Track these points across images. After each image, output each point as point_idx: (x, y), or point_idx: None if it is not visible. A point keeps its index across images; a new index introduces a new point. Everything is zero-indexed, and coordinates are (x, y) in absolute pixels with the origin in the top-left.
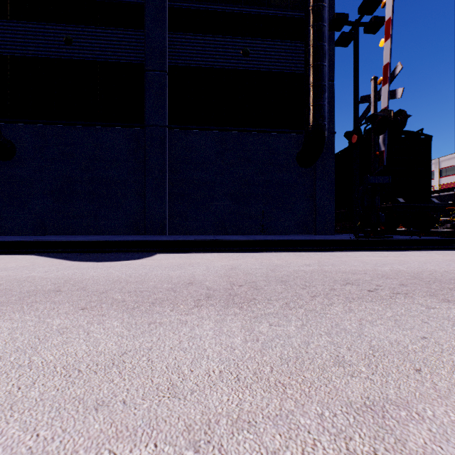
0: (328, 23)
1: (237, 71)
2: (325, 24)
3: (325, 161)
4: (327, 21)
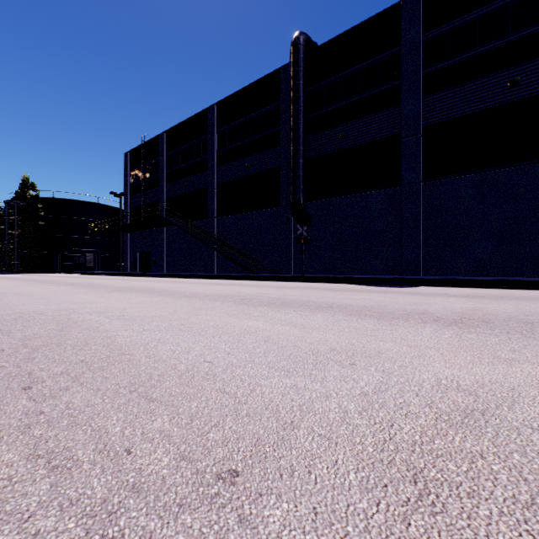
0: None
1: (501, 106)
2: None
3: None
4: None
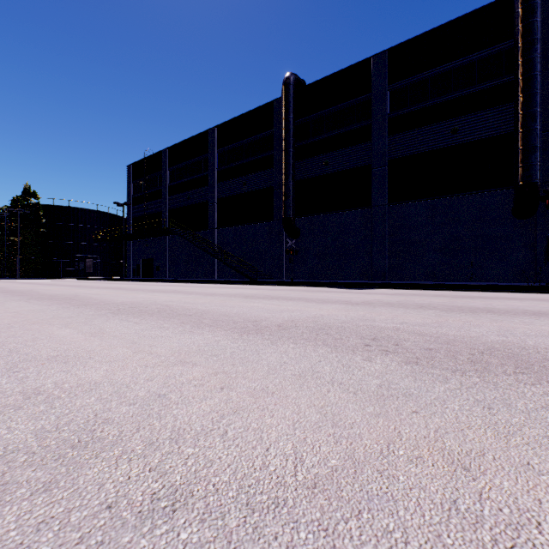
0: (540, 86)
1: (446, 148)
2: (535, 90)
3: (548, 210)
4: (538, 86)
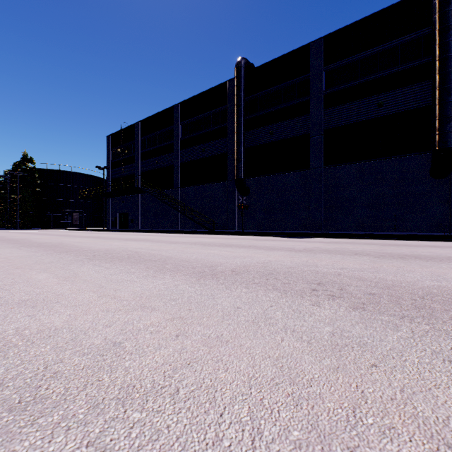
0: None
1: (373, 119)
2: (450, 69)
3: None
4: None
